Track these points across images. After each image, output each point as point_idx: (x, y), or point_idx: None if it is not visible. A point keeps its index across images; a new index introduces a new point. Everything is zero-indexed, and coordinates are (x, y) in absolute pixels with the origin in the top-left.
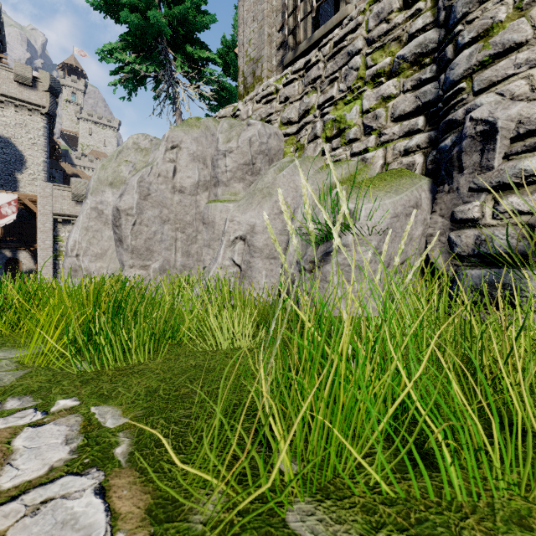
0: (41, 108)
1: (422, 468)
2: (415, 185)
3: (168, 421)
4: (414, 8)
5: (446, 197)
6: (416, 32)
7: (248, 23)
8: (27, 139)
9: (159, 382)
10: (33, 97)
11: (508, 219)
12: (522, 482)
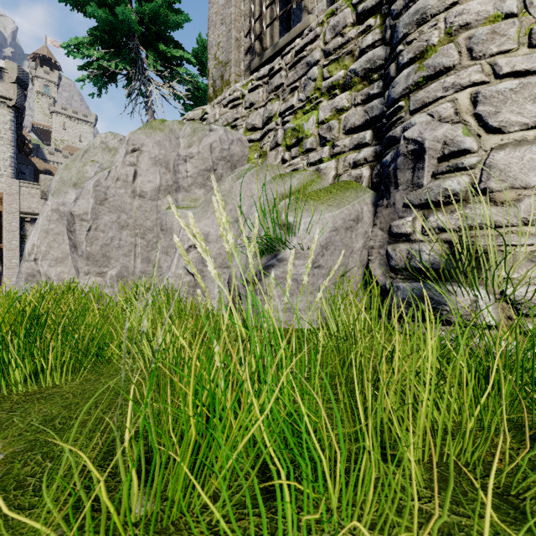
0: (7, 100)
1: (261, 505)
2: (358, 198)
3: (45, 457)
4: (366, 24)
5: (385, 211)
6: (366, 47)
7: (217, 26)
8: None
9: (62, 408)
10: None
11: (434, 235)
12: (354, 514)
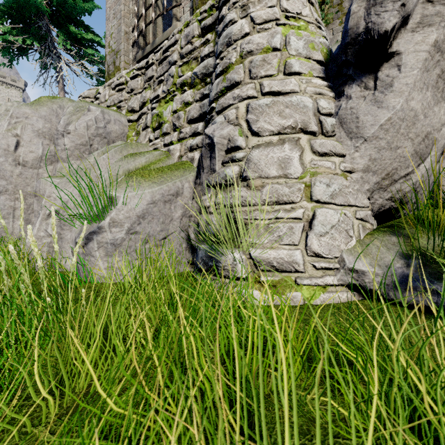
0: None
1: None
2: (182, 177)
3: None
4: (205, 38)
5: (198, 188)
6: (205, 56)
7: (110, 19)
8: None
9: None
10: None
11: (219, 209)
12: None
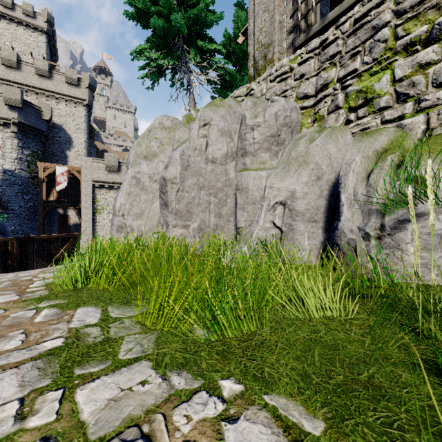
0: (83, 101)
1: None
2: None
3: (374, 431)
4: None
5: None
6: None
7: (259, 14)
8: (73, 125)
9: (298, 361)
10: (78, 93)
11: None
12: None
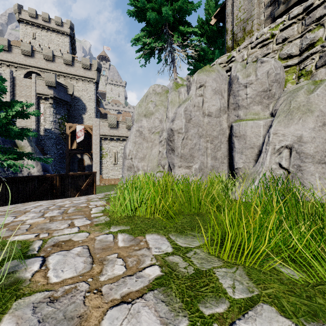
0: (93, 80)
1: None
2: None
3: None
4: None
5: None
6: None
7: None
8: (87, 97)
9: None
10: (90, 74)
11: None
12: None
